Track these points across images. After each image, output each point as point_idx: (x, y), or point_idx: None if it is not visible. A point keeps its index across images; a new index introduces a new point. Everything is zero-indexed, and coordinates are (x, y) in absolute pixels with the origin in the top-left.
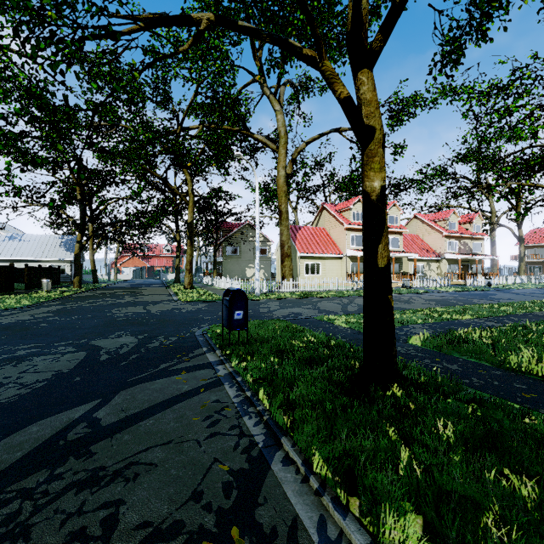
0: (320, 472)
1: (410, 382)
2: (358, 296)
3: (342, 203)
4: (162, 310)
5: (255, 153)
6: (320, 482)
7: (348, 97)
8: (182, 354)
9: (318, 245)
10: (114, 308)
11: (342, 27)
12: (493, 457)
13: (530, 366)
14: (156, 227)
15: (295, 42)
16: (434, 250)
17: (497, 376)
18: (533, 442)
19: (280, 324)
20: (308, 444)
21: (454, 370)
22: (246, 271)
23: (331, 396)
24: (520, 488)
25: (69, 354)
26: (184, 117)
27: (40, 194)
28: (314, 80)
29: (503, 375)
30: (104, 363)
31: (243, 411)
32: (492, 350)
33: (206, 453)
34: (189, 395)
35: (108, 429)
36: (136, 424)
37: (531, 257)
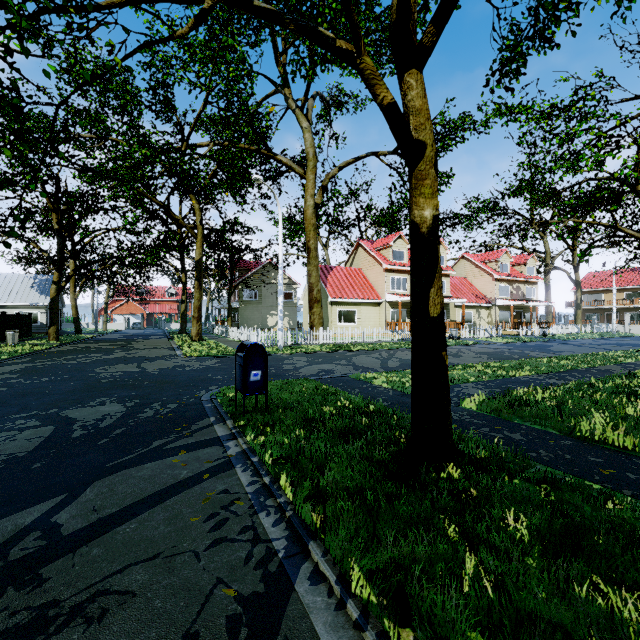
0: (360, 591)
1: (469, 459)
2: (399, 348)
3: (380, 240)
4: (161, 368)
5: (278, 178)
6: (360, 609)
7: (392, 103)
8: (182, 427)
9: (353, 288)
10: (99, 367)
11: (380, 32)
12: (581, 563)
13: (605, 434)
14: (156, 265)
15: (326, 32)
16: (484, 295)
17: (568, 447)
18: (622, 535)
19: (307, 385)
20: (344, 551)
21: (517, 440)
22: (267, 319)
23: (372, 482)
24: (623, 610)
25: (30, 430)
26: (190, 132)
27: (4, 221)
28: (348, 94)
29: (574, 445)
30: (77, 441)
31: (259, 505)
32: (558, 414)
33: (206, 571)
34: (189, 484)
35: (70, 540)
36: (111, 530)
37: (588, 304)
